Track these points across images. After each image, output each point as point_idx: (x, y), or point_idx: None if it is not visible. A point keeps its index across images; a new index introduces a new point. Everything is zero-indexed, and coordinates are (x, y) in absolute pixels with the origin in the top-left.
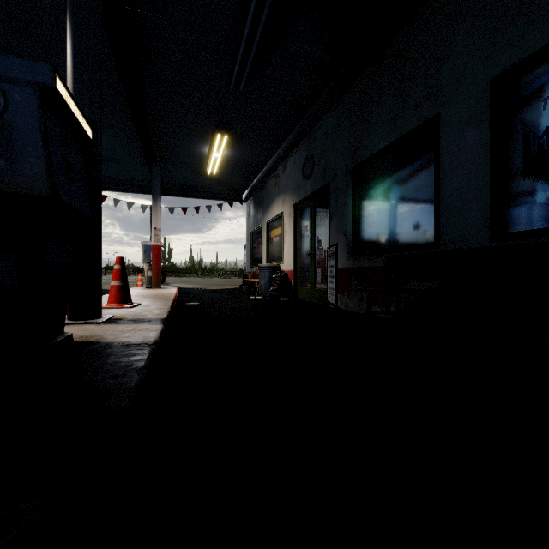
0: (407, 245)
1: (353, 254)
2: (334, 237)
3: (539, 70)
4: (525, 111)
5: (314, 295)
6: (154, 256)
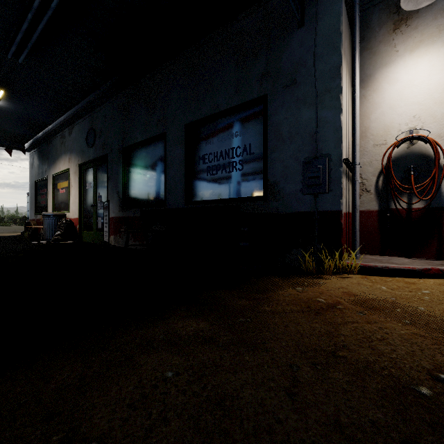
0: (152, 204)
1: (123, 207)
2: (110, 194)
3: (201, 128)
4: (197, 144)
5: (96, 237)
6: None
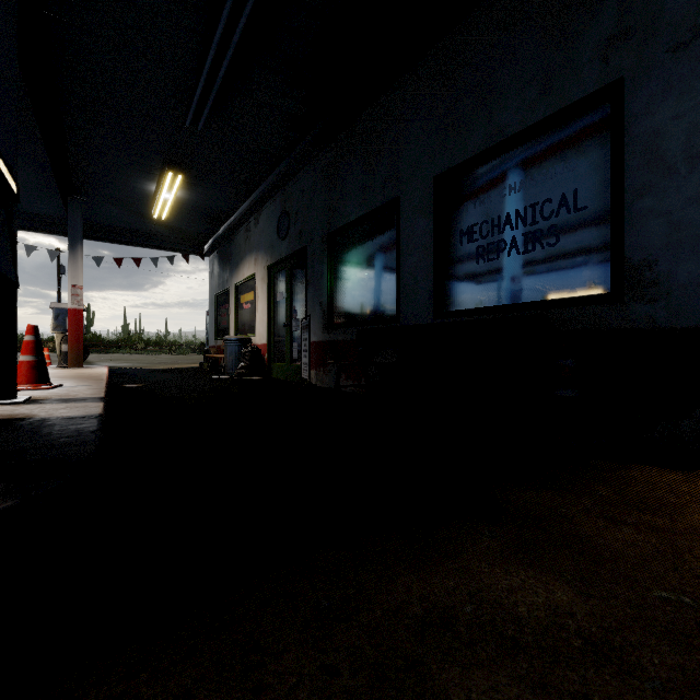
0: (375, 319)
1: (329, 326)
2: (310, 307)
3: (464, 178)
4: (456, 209)
5: (290, 372)
6: (73, 324)
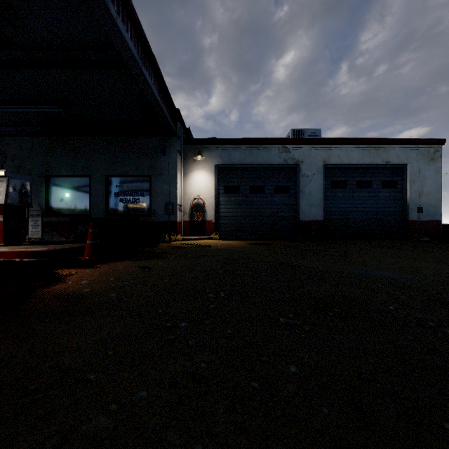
0: (78, 214)
1: (47, 215)
2: None
3: (116, 179)
4: (113, 186)
5: None
6: None
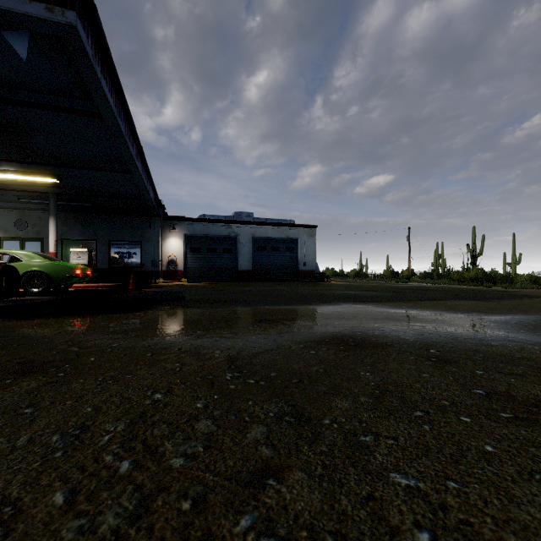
0: None
1: None
2: None
3: (116, 243)
4: (114, 247)
5: None
6: None
